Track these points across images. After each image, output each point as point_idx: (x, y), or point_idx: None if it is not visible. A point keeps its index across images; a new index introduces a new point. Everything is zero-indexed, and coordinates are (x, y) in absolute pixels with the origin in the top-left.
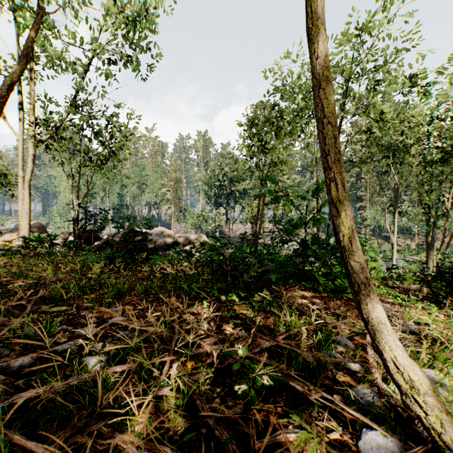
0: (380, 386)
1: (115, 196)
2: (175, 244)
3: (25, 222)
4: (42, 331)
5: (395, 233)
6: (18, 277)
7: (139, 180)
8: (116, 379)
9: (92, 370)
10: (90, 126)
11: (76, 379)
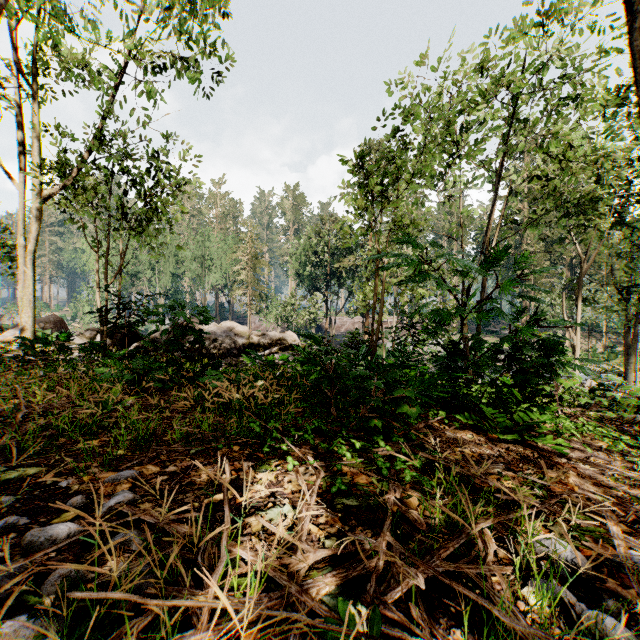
0: None
1: (168, 277)
2: (251, 347)
3: (28, 314)
4: None
5: (578, 330)
6: None
7: (202, 255)
8: None
9: None
10: (123, 171)
11: None
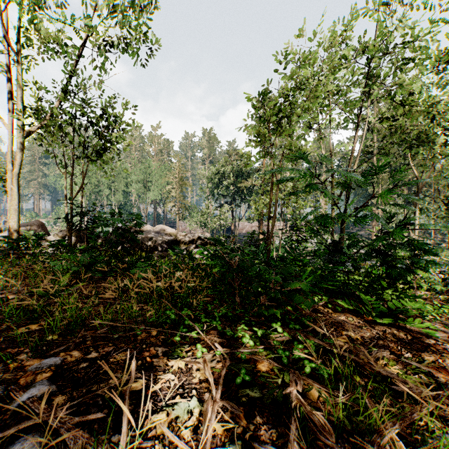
0: None
1: (120, 194)
2: (177, 243)
3: (14, 220)
4: None
5: (416, 231)
6: None
7: (144, 178)
8: None
9: None
10: (83, 115)
11: None
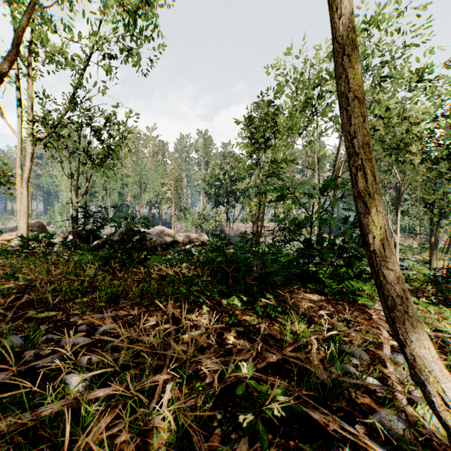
0: (407, 411)
1: (116, 195)
2: (175, 243)
3: (24, 221)
4: (24, 341)
5: (398, 232)
6: (10, 278)
7: (140, 179)
8: (97, 407)
9: (73, 391)
10: (89, 124)
11: (50, 407)
